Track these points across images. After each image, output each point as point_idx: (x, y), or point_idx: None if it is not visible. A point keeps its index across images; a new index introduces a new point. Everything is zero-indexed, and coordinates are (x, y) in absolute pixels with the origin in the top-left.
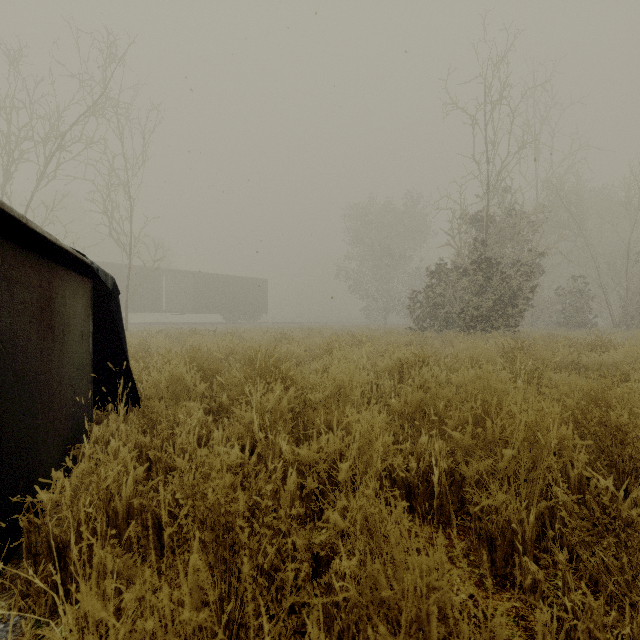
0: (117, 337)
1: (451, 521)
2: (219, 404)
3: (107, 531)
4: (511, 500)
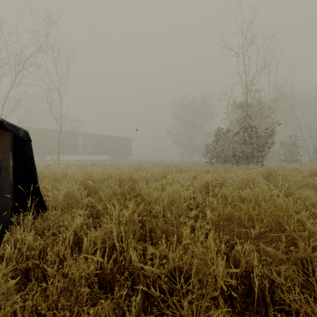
0: (31, 169)
1: None
2: (97, 210)
3: None
4: None
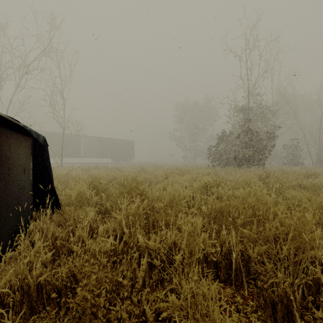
0: (47, 170)
1: (243, 285)
2: (105, 208)
3: (22, 299)
4: (285, 276)
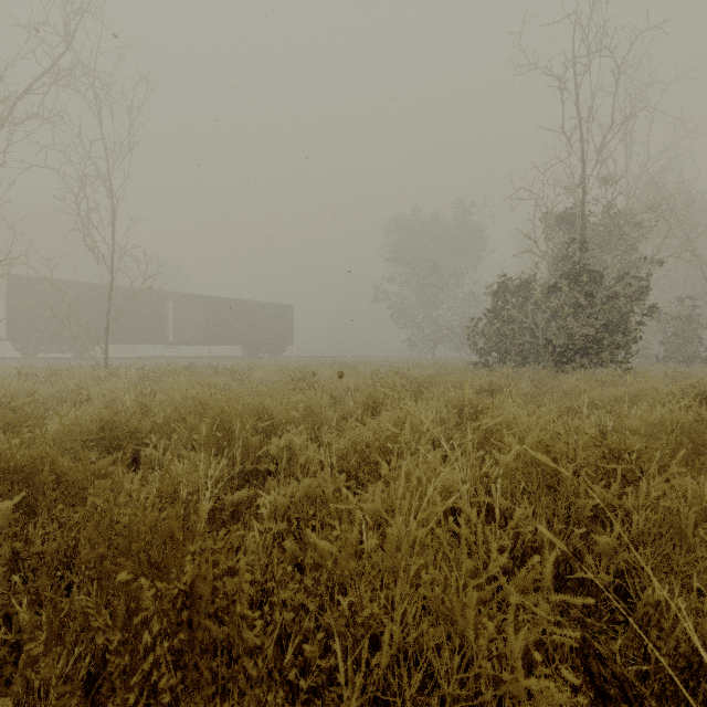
0: None
1: None
2: None
3: None
4: None
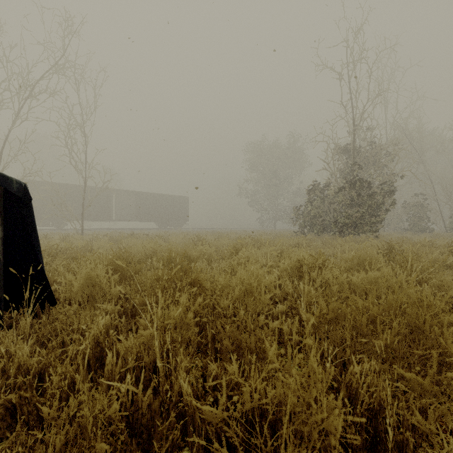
0: (31, 242)
1: None
2: (133, 305)
3: None
4: None
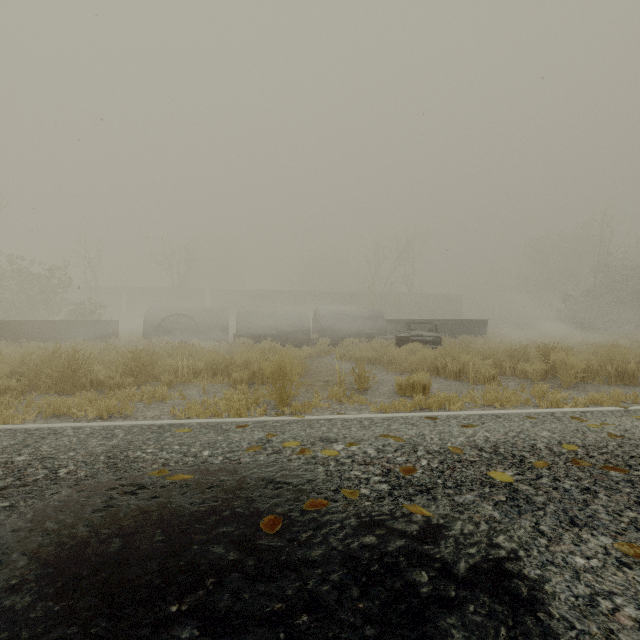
0: None
1: None
2: None
3: None
4: None
